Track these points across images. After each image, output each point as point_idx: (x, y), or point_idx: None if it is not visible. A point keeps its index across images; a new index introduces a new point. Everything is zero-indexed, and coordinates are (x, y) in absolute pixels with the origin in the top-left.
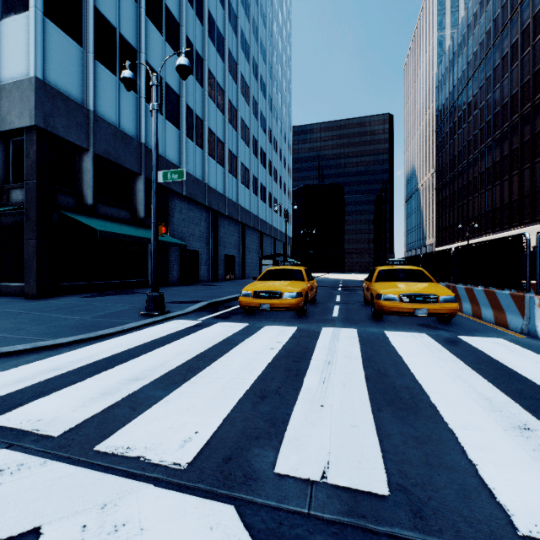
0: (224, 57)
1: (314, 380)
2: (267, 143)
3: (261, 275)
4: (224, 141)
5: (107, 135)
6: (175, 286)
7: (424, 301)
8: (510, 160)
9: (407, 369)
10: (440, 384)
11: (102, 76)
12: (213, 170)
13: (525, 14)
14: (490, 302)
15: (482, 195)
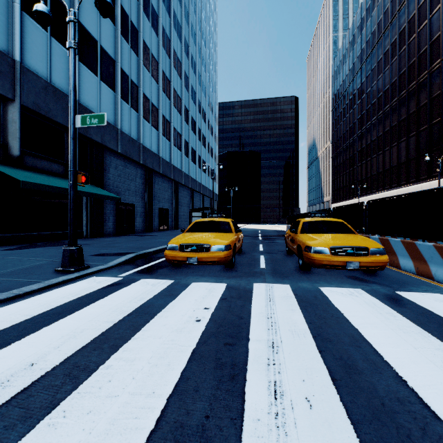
0: (158, 33)
1: (260, 390)
2: (197, 113)
3: (190, 227)
4: (158, 107)
5: (36, 88)
6: (110, 236)
7: (355, 254)
8: (390, 135)
9: (376, 352)
10: (441, 388)
11: (31, 29)
12: (148, 132)
13: (402, 19)
14: (409, 253)
15: (368, 162)
